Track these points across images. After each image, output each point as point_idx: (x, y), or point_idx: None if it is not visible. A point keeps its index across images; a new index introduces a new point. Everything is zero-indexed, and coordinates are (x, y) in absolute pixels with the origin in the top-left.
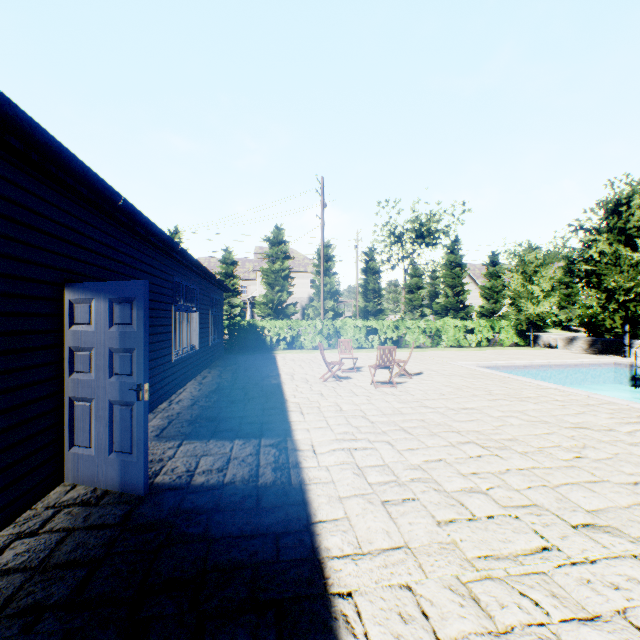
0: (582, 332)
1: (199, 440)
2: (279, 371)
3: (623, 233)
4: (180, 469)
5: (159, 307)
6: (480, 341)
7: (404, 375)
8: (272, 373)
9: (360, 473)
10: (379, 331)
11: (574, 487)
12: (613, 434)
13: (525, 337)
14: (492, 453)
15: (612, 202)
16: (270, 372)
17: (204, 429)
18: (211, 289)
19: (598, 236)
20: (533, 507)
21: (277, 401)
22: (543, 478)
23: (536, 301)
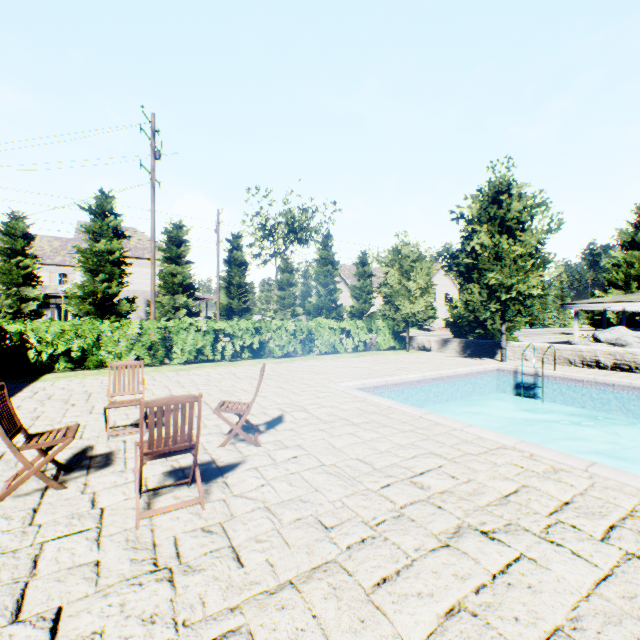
0: (433, 331)
1: None
2: None
3: (503, 224)
4: None
5: None
6: (357, 345)
7: (247, 431)
8: None
9: None
10: (234, 336)
11: None
12: None
13: (400, 339)
14: None
15: (494, 188)
16: None
17: None
18: None
19: (479, 226)
20: None
21: None
22: None
23: (414, 299)
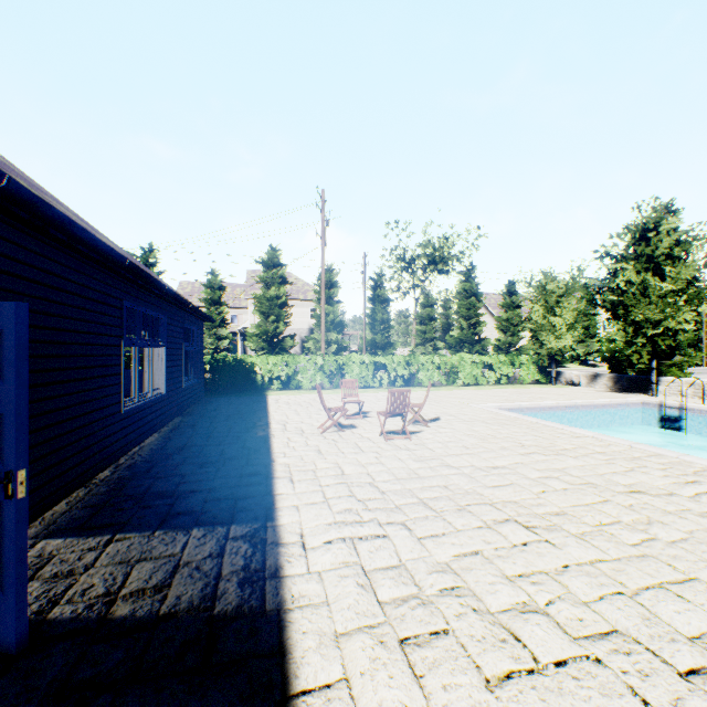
0: (600, 367)
1: (140, 532)
2: (269, 419)
3: (651, 261)
4: (95, 590)
5: (98, 341)
6: (499, 378)
7: (419, 422)
8: (260, 422)
9: (367, 583)
10: (389, 368)
11: (658, 593)
12: (676, 500)
13: (546, 373)
14: (540, 537)
15: (640, 227)
16: (258, 420)
17: (152, 512)
18: (185, 318)
19: (625, 264)
20: (616, 637)
21: (261, 463)
22: (615, 579)
23: (559, 334)
